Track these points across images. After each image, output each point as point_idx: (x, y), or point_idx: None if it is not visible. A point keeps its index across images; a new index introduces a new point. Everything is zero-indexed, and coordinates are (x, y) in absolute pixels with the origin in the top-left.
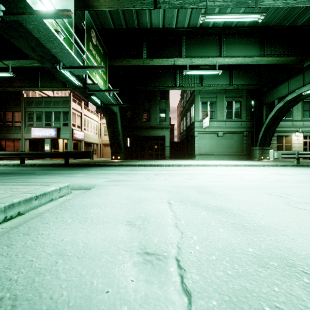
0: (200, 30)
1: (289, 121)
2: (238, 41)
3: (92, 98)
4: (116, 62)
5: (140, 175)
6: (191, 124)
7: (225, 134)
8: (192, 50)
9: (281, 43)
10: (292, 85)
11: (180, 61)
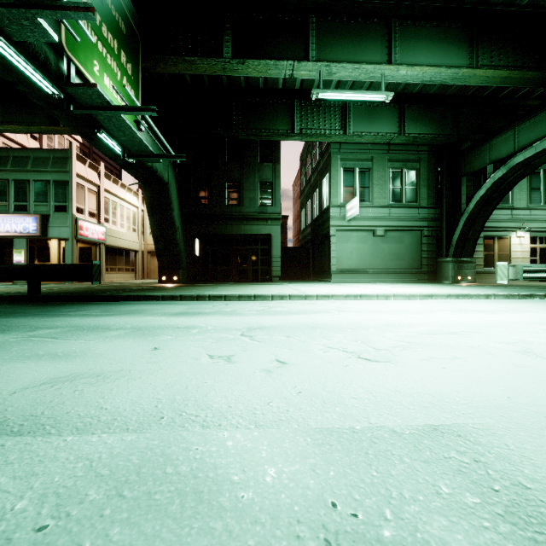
0: (347, 4)
1: (506, 209)
2: (426, 34)
3: (103, 140)
4: (161, 64)
5: (198, 334)
6: (323, 212)
7: (388, 233)
8: (331, 47)
9: (510, 44)
10: (523, 135)
11: (305, 68)
